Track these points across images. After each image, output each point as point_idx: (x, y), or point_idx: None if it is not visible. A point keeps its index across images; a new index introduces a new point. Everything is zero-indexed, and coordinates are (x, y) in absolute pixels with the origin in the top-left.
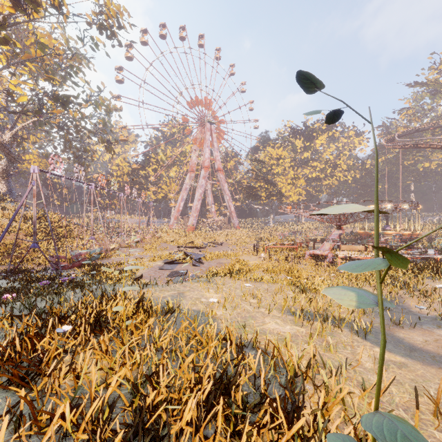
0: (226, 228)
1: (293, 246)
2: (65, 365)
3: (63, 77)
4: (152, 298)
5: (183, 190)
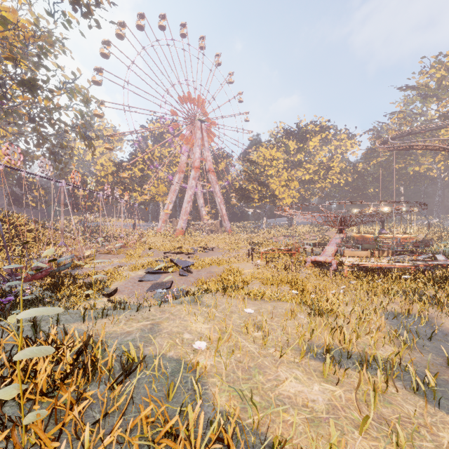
0: (217, 232)
1: (291, 252)
2: None
3: (35, 63)
4: (112, 334)
5: (172, 192)
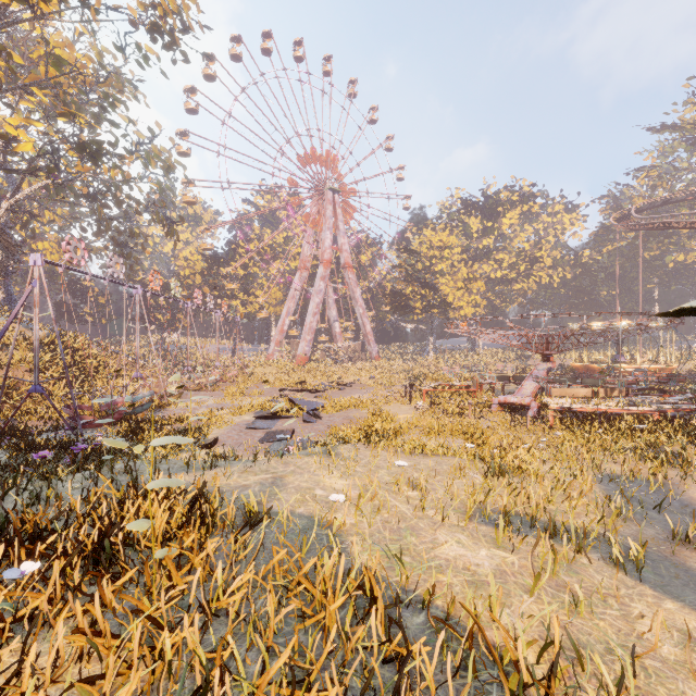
0: (358, 360)
1: (469, 390)
2: (15, 657)
3: (95, 115)
4: (225, 488)
5: (289, 299)
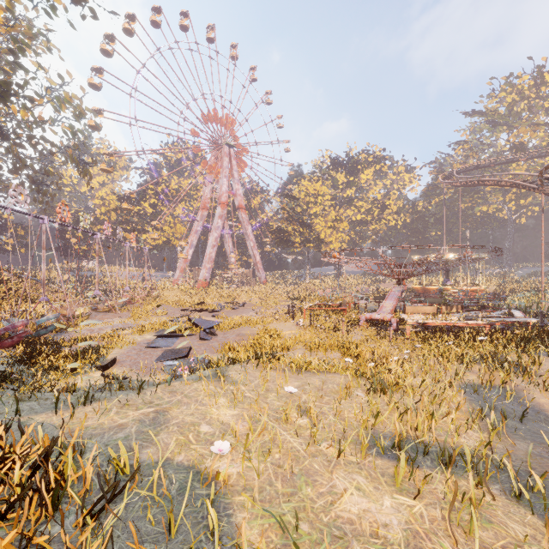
0: (249, 284)
1: (341, 308)
2: None
3: (10, 63)
4: (96, 430)
5: (192, 234)
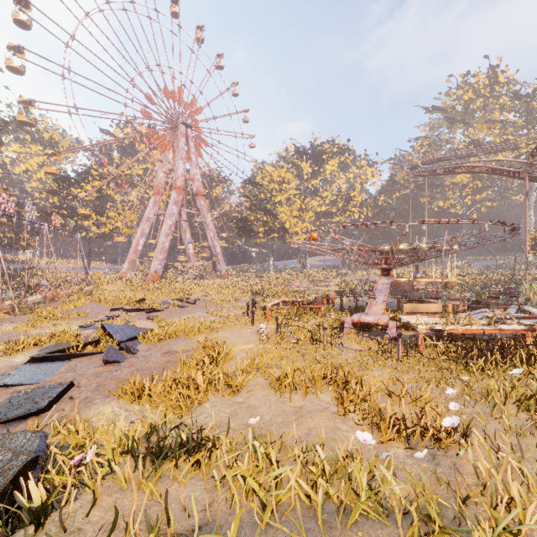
0: (209, 277)
1: (315, 306)
2: None
3: None
4: None
5: (144, 221)
